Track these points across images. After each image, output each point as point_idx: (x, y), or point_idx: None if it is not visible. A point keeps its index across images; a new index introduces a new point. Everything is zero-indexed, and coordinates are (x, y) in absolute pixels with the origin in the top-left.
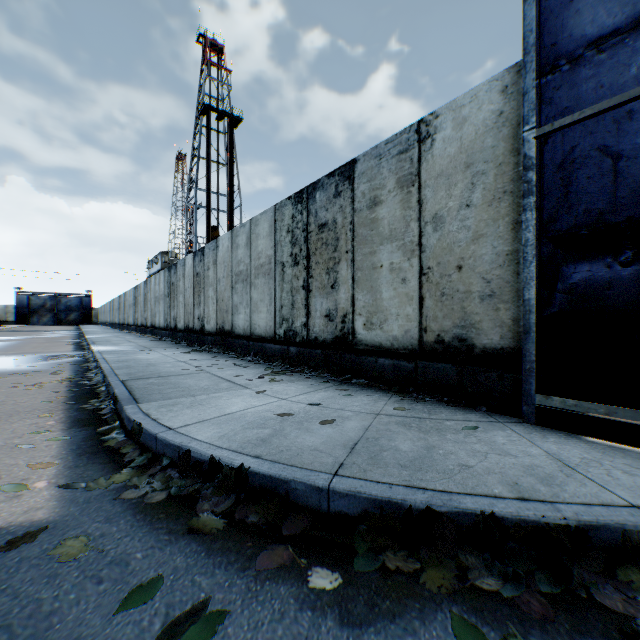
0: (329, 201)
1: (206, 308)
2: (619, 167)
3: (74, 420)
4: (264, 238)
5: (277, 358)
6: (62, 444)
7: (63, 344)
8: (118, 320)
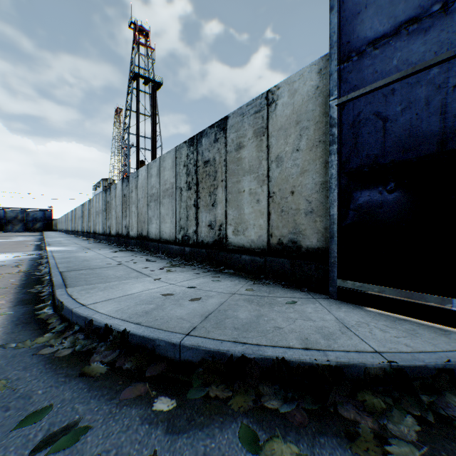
0: (211, 145)
1: (130, 219)
2: (386, 126)
3: (20, 300)
4: (169, 170)
5: (177, 255)
6: (6, 317)
7: (27, 246)
8: (71, 228)
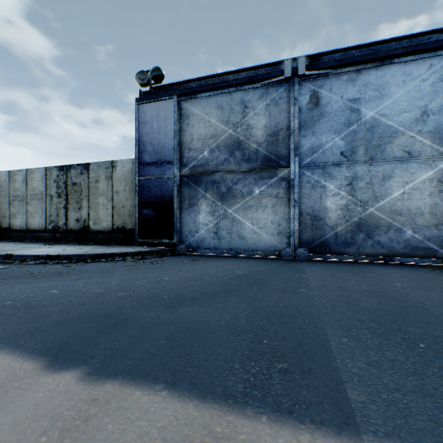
0: (78, 175)
1: None
2: (150, 191)
3: None
4: (39, 181)
5: (48, 239)
6: None
7: None
8: None
